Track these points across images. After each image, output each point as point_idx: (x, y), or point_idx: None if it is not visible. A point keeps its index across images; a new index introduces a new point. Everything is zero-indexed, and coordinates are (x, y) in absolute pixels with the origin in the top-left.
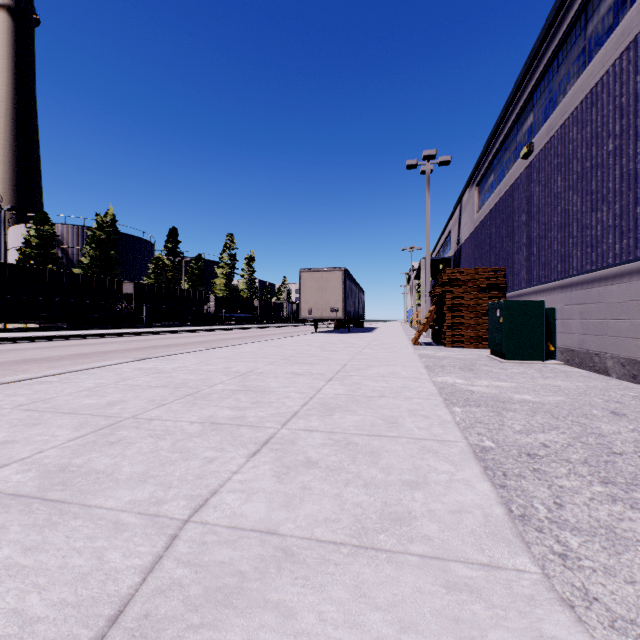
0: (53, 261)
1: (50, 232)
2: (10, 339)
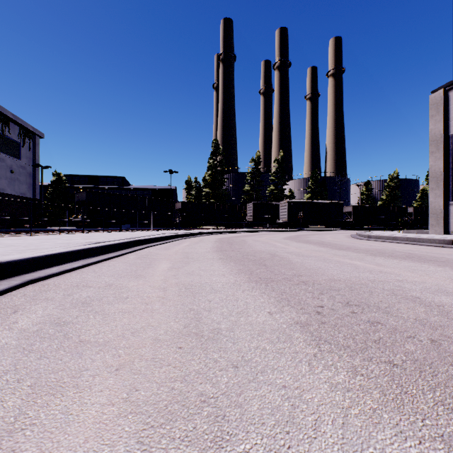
0: (371, 200)
1: (369, 188)
2: (381, 229)
